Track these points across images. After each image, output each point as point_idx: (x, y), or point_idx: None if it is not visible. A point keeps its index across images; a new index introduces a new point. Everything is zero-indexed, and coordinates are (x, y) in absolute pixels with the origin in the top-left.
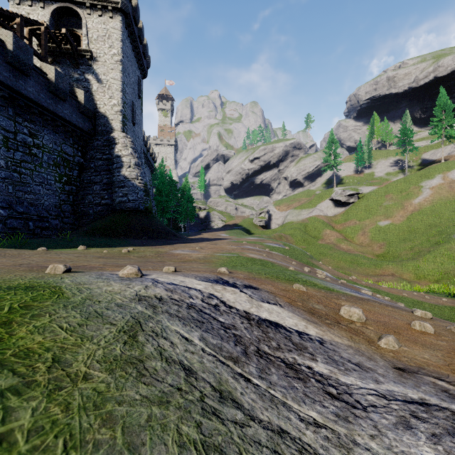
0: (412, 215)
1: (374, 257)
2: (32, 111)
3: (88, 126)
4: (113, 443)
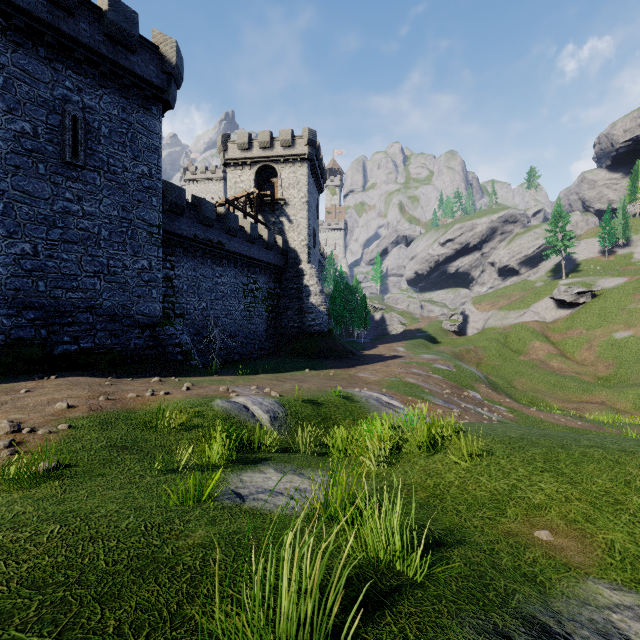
0: None
1: (593, 380)
2: (255, 266)
3: (283, 262)
4: (368, 406)
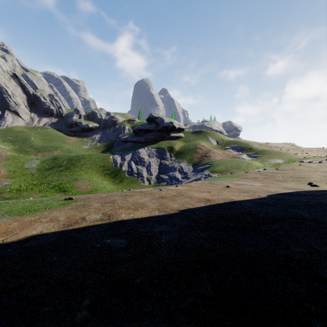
0: None
1: None
2: None
3: None
4: None
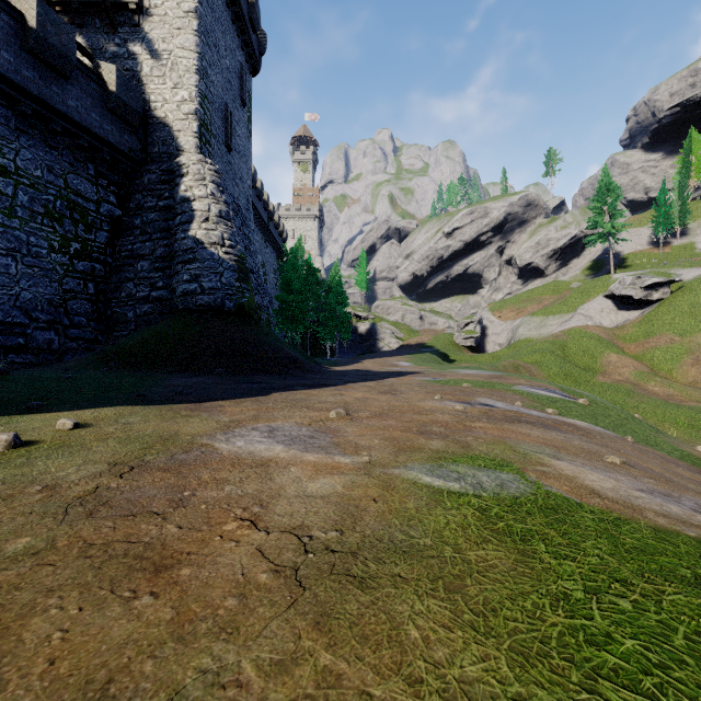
0: None
1: None
2: None
3: (130, 142)
4: None
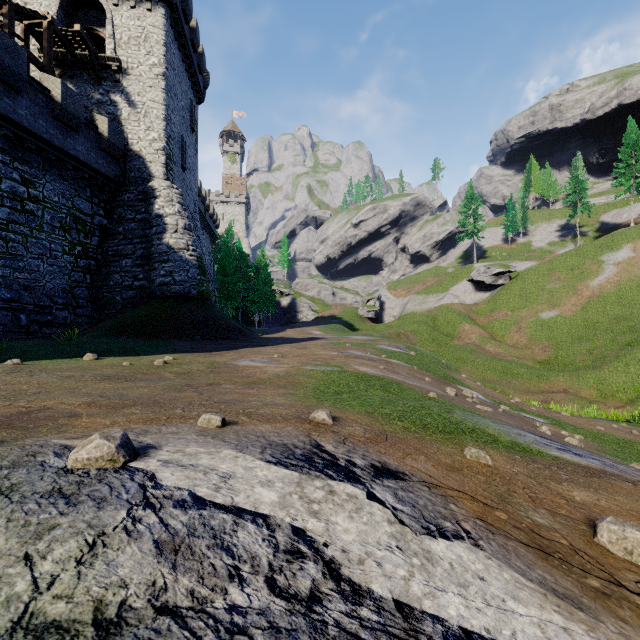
0: (590, 303)
1: (535, 365)
2: (26, 146)
3: (114, 170)
4: None
